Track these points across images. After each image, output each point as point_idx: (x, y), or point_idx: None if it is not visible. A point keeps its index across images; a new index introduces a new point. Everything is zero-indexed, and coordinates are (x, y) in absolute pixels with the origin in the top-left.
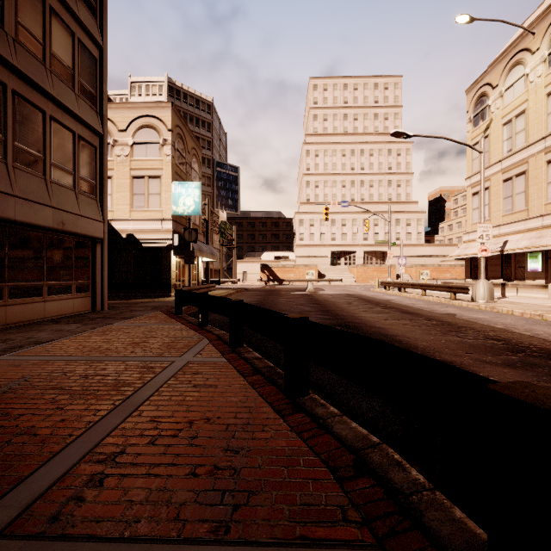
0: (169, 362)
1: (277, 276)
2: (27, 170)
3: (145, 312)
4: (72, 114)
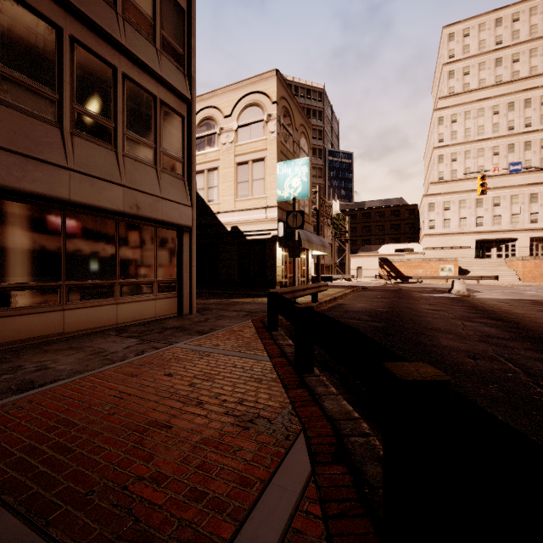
0: None
1: (400, 272)
2: (92, 139)
3: (232, 320)
4: (152, 74)
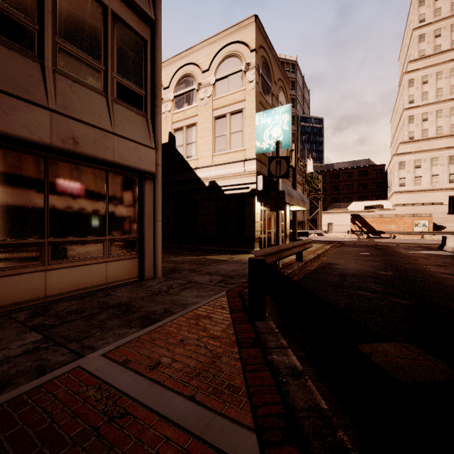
0: None
1: (372, 228)
2: None
3: (201, 291)
4: None
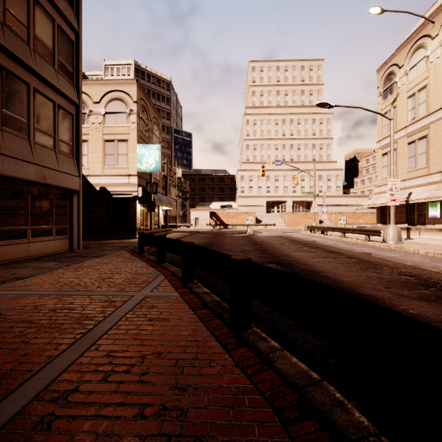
0: (129, 296)
1: (223, 222)
2: (14, 132)
3: (113, 251)
4: (53, 87)
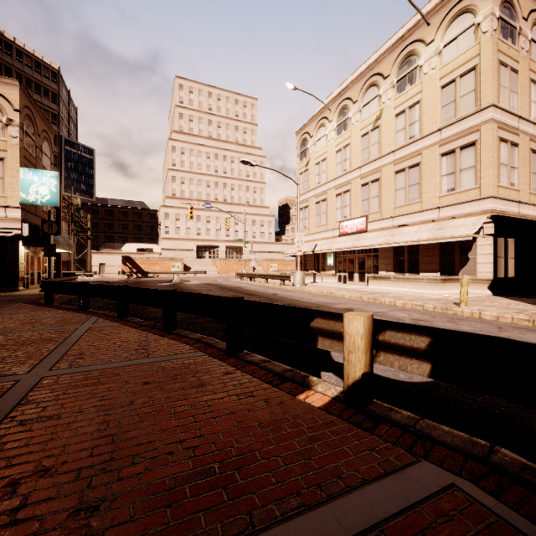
0: (74, 328)
1: (141, 269)
2: None
3: (3, 304)
4: None
